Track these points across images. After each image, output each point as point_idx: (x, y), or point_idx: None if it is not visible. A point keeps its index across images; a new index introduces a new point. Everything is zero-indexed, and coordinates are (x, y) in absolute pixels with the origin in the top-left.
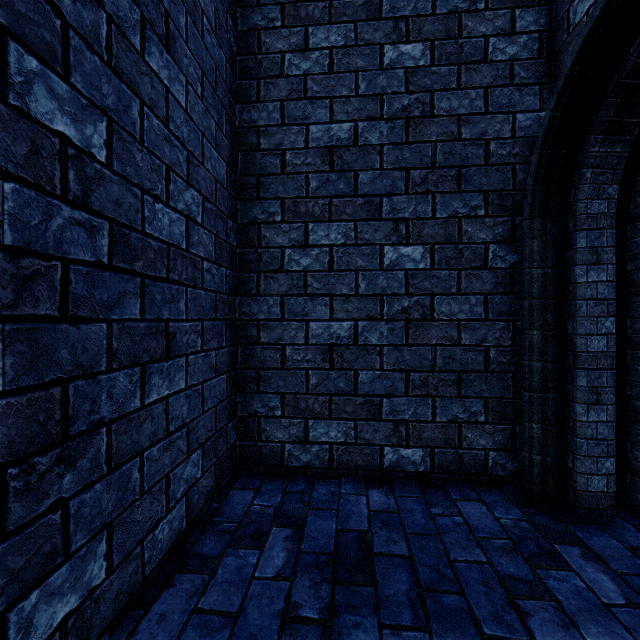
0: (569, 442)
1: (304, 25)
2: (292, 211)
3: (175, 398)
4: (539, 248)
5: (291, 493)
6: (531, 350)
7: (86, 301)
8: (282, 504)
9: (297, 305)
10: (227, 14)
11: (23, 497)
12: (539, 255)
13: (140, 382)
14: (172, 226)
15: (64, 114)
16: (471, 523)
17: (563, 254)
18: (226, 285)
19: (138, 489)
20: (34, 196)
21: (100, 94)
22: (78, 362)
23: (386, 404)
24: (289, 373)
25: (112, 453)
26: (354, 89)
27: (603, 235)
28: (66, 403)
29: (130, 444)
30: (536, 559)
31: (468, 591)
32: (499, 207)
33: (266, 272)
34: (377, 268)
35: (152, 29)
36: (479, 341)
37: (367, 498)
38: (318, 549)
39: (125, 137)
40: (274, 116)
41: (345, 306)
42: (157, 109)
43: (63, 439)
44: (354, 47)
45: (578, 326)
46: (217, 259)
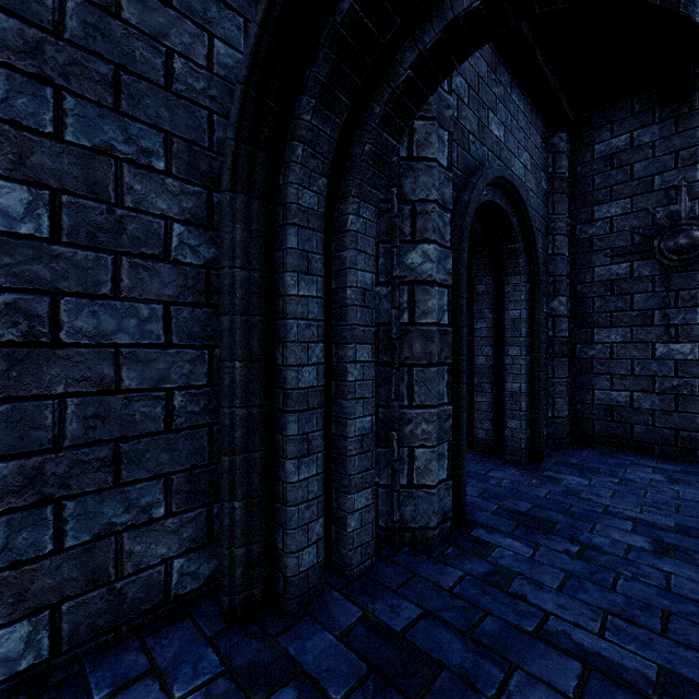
0: (279, 513)
1: None
2: None
3: None
4: (243, 239)
5: None
6: (233, 391)
7: None
8: None
9: None
10: None
11: None
12: (243, 249)
13: None
14: None
15: None
16: None
17: (272, 255)
18: None
19: None
20: None
21: None
22: None
23: None
24: None
25: None
26: None
27: (314, 238)
28: None
29: None
30: None
31: None
32: (189, 167)
33: None
34: None
35: None
36: (156, 381)
37: None
38: None
39: None
40: None
41: None
42: None
43: None
44: None
45: (289, 354)
46: None
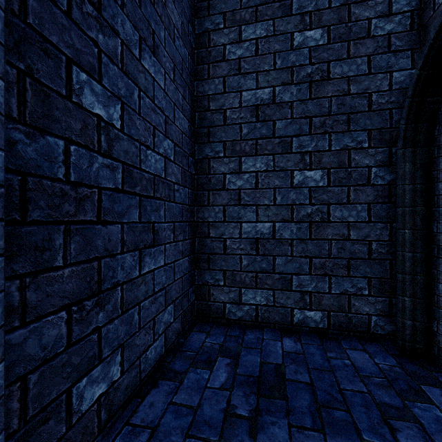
0: (434, 312)
1: (239, 25)
2: (231, 149)
3: (158, 271)
4: (410, 170)
5: (230, 336)
6: (404, 244)
7: (110, 211)
8: (224, 343)
9: (234, 212)
10: (189, 24)
11: (79, 323)
12: (410, 175)
13: (138, 260)
14: (156, 164)
15: (99, 103)
16: (356, 365)
17: (429, 174)
18: (188, 199)
19: (137, 325)
20: (84, 152)
21: (117, 88)
22: (106, 247)
23: (295, 280)
24: (229, 257)
25: (123, 302)
26: (273, 65)
27: None
28: (100, 271)
29: (133, 298)
30: (405, 394)
31: (352, 410)
32: (379, 141)
33: (213, 190)
34: (289, 186)
35: (145, 43)
36: (364, 237)
37: (281, 343)
38: (248, 373)
39: (130, 112)
40: (219, 87)
41: (266, 212)
42: (148, 92)
43: (98, 292)
44: (273, 36)
45: (441, 227)
46: (183, 183)
